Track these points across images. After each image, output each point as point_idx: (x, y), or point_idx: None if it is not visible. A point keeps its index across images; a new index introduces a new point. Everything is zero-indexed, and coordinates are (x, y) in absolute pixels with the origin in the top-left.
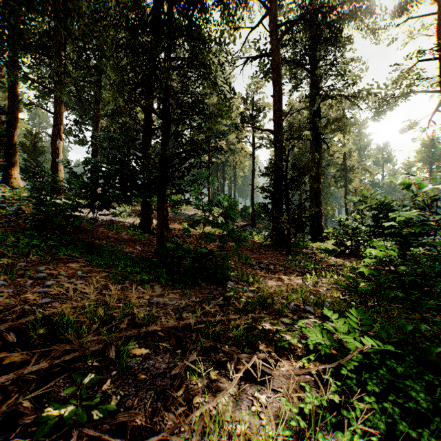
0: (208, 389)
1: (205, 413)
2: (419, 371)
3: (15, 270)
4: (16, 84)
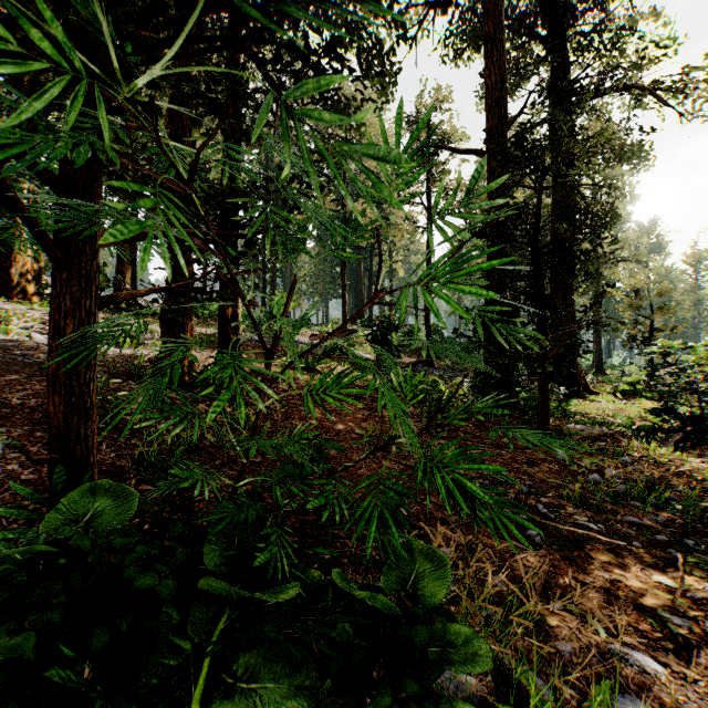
0: None
1: None
2: None
3: None
4: None
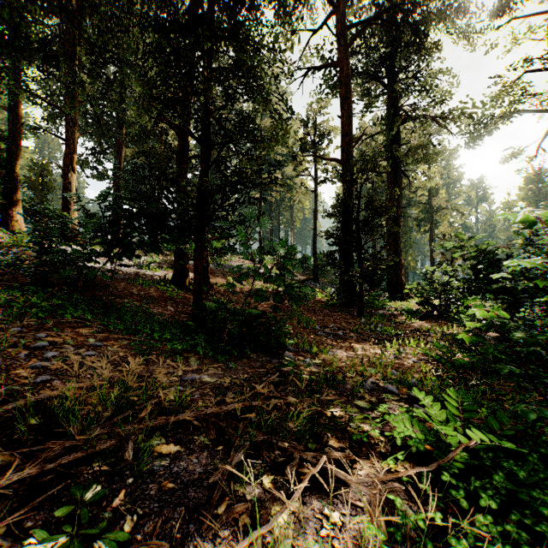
0: (260, 503)
1: (256, 541)
2: (547, 475)
3: (5, 337)
4: (19, 102)
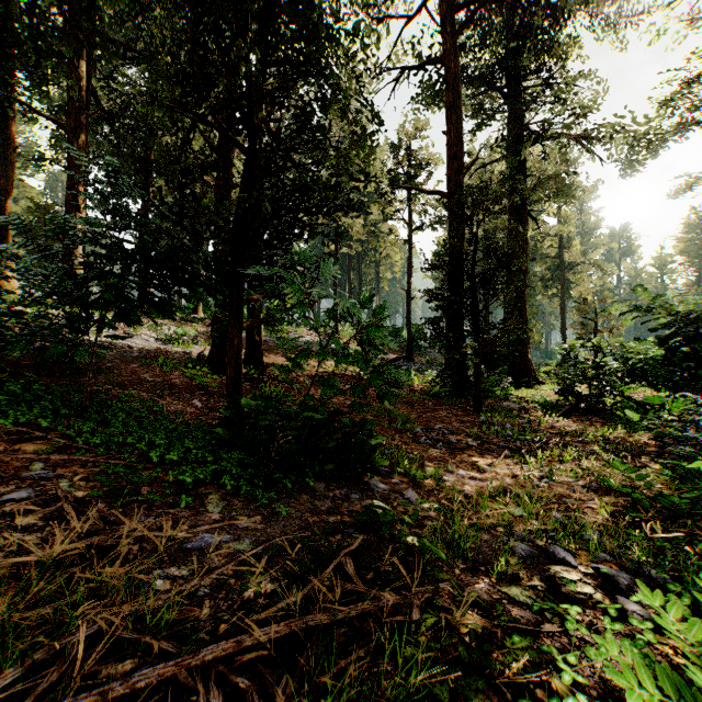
0: None
1: None
2: None
3: None
4: (10, 120)
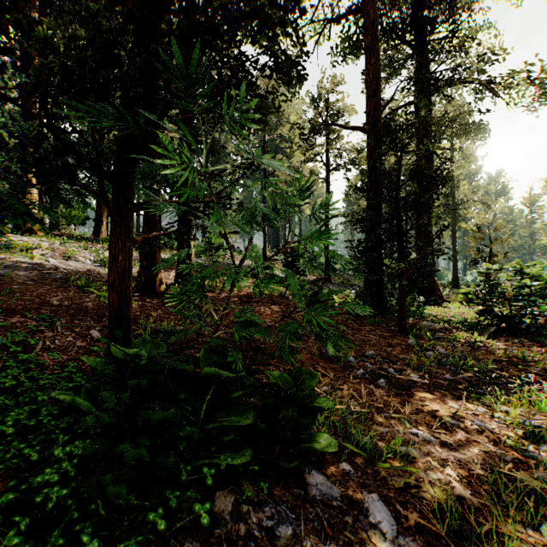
0: None
1: None
2: None
3: None
4: None
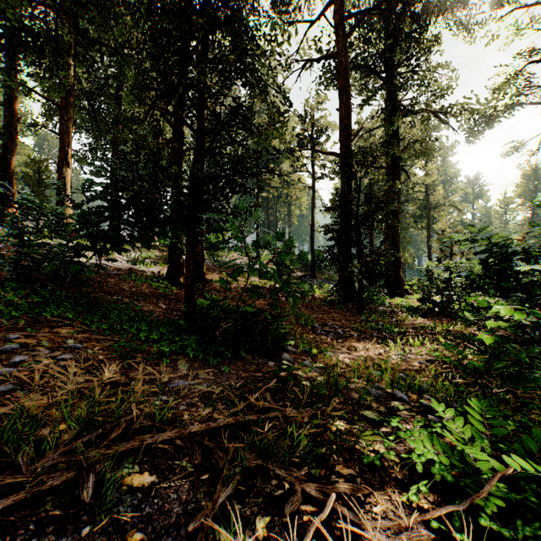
0: None
1: None
2: None
3: None
4: (14, 98)
